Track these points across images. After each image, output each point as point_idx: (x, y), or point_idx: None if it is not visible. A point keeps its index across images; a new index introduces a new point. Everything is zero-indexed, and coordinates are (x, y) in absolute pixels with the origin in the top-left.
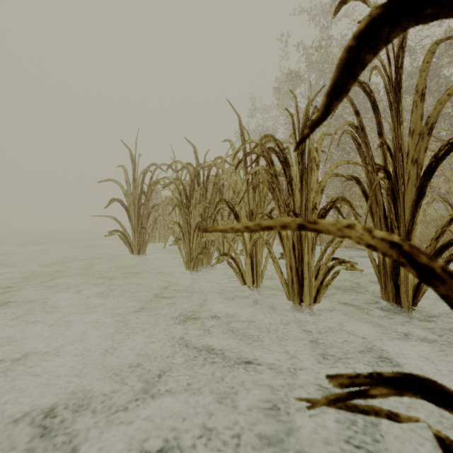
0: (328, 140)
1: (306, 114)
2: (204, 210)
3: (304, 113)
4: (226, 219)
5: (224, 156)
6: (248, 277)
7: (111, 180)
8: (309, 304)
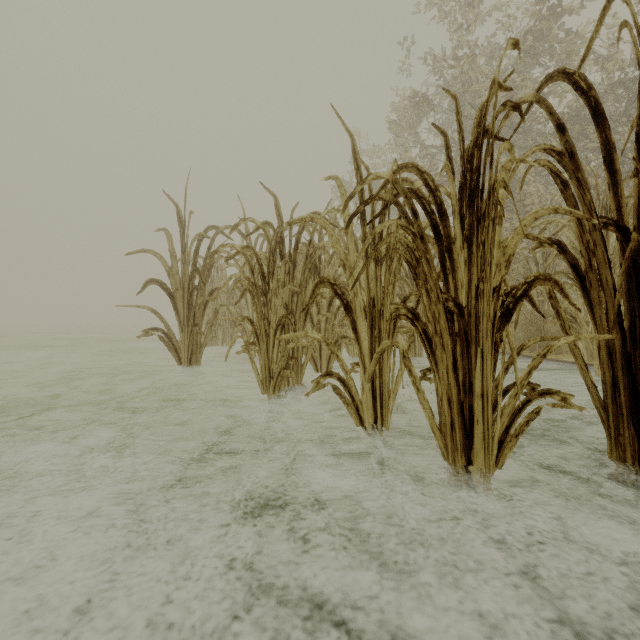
0: None
1: (482, 121)
2: (291, 298)
3: (475, 123)
4: (325, 312)
5: (323, 212)
6: (367, 412)
7: (147, 251)
8: (484, 469)
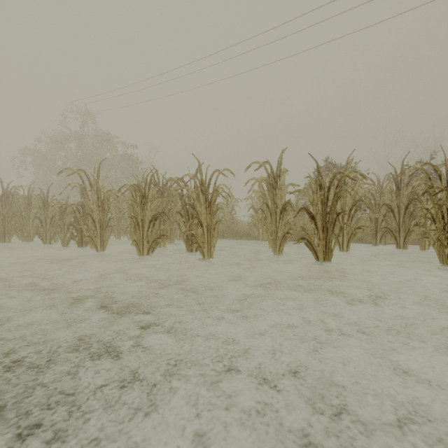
0: (75, 178)
1: None
2: None
3: None
4: None
5: None
6: None
7: None
8: None
